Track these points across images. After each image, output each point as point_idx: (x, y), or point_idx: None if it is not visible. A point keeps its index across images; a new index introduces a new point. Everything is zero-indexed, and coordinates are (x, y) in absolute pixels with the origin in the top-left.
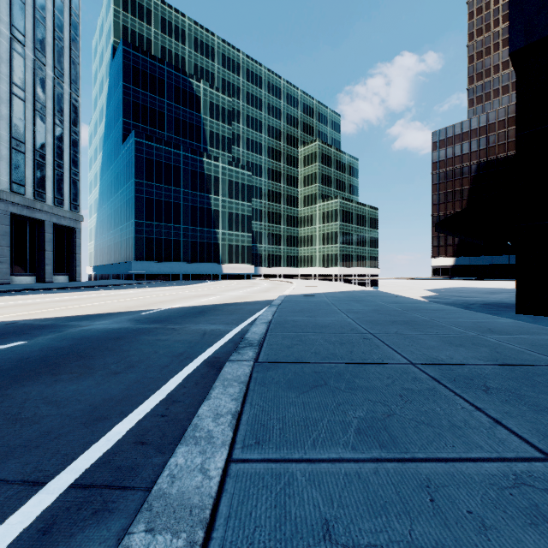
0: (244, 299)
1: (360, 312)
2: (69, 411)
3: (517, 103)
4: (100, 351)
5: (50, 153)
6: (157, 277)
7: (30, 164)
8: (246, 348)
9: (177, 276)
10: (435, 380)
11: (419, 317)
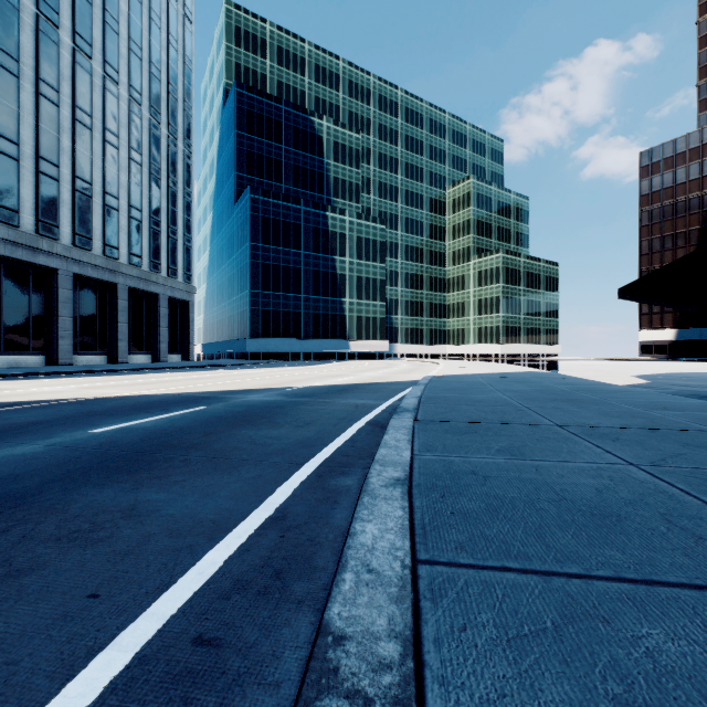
0: (384, 379)
1: (519, 391)
2: (286, 442)
3: None
4: (274, 414)
5: (165, 219)
6: (275, 357)
7: (146, 233)
8: (404, 412)
9: (297, 355)
10: (572, 434)
11: (589, 396)
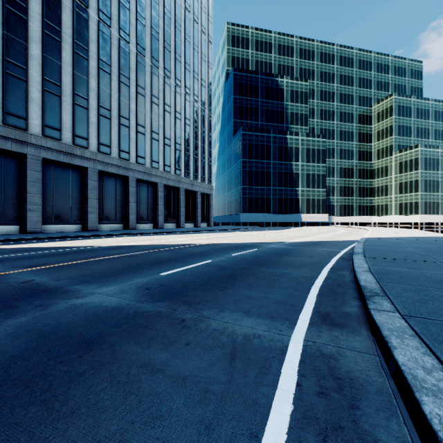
0: (334, 239)
1: (425, 248)
2: (309, 262)
3: None
4: (292, 253)
5: (200, 152)
6: (255, 224)
7: (192, 160)
8: (357, 254)
9: (268, 223)
10: None
11: None
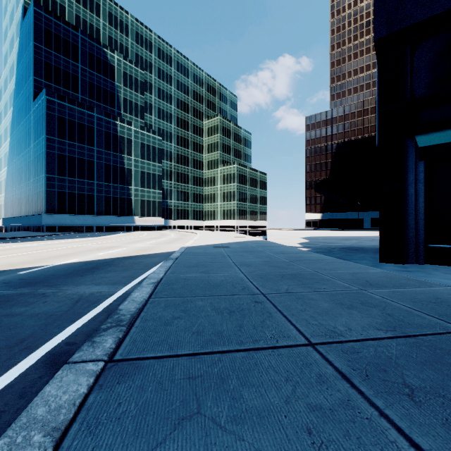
0: (147, 251)
1: (252, 264)
2: None
3: (380, 83)
4: None
5: None
6: (70, 229)
7: None
8: (107, 332)
9: (91, 227)
10: (345, 378)
11: (305, 269)
